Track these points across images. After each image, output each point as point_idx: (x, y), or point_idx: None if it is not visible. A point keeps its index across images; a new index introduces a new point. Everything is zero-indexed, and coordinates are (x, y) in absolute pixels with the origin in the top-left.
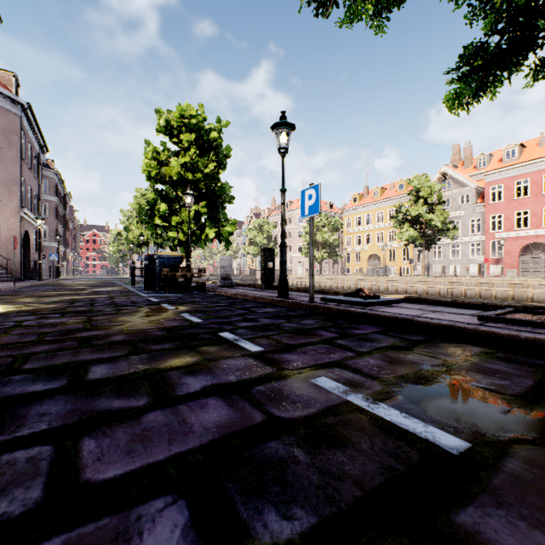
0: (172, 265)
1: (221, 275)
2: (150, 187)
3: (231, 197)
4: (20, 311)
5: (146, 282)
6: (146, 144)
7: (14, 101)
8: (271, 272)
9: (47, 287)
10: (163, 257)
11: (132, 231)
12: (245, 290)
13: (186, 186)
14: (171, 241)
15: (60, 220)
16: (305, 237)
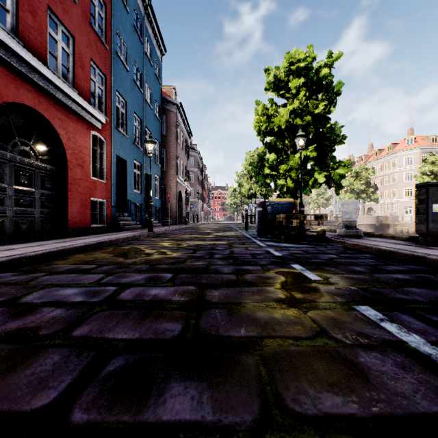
0: (284, 211)
1: (343, 222)
2: (256, 149)
3: (341, 138)
4: (146, 260)
5: (260, 228)
6: (256, 104)
7: (173, 104)
8: (437, 218)
9: (187, 230)
10: (275, 203)
11: (243, 186)
12: (396, 245)
13: (293, 133)
14: (278, 189)
15: (199, 184)
16: (421, 178)
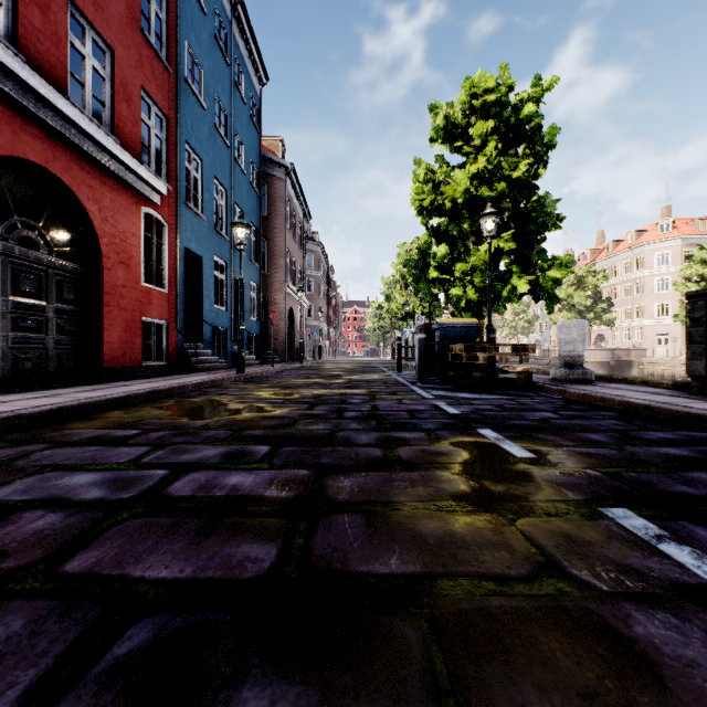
0: (462, 339)
1: (561, 358)
2: (416, 239)
3: (556, 219)
4: (228, 422)
5: (422, 368)
6: (416, 164)
7: (280, 166)
8: None
9: (302, 371)
10: (446, 327)
11: (394, 299)
12: (653, 396)
13: (477, 210)
14: (452, 304)
15: (323, 296)
16: (684, 286)
